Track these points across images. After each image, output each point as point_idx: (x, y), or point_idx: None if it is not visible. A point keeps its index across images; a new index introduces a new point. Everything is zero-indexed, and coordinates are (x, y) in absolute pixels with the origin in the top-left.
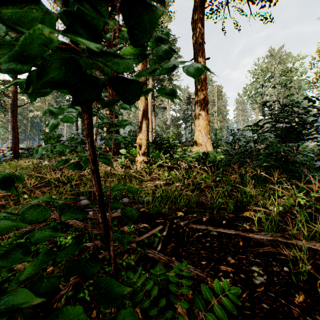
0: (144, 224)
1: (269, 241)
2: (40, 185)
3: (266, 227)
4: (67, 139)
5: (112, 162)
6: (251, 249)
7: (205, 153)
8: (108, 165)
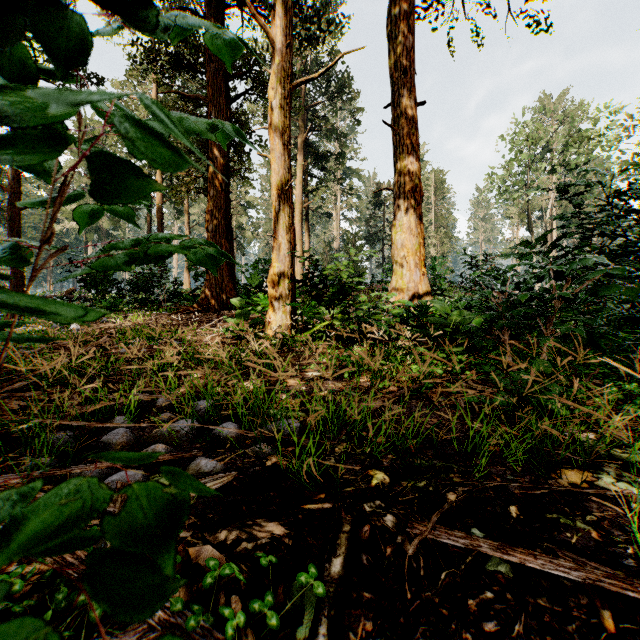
0: (273, 525)
1: None
2: (22, 384)
3: None
4: None
5: None
6: None
7: (421, 306)
8: None
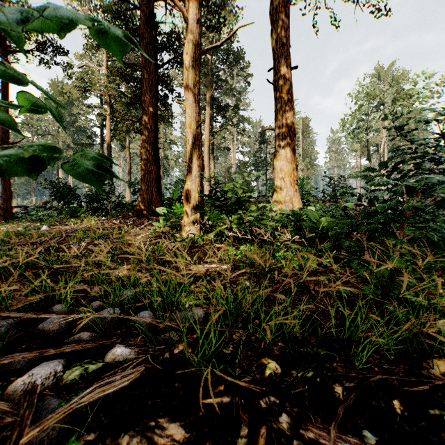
0: (174, 427)
1: None
2: None
3: None
4: None
5: None
6: None
7: (296, 214)
8: None
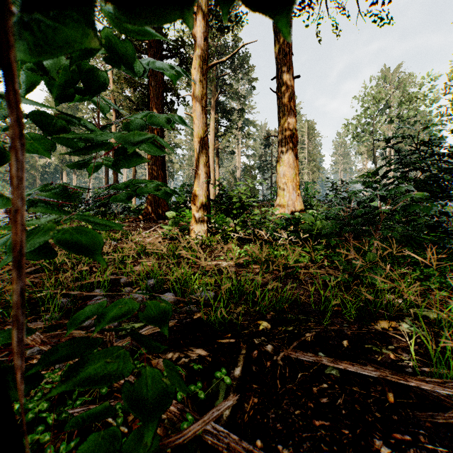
0: (199, 350)
1: (451, 397)
2: (32, 269)
3: (433, 360)
4: (36, 188)
5: (102, 244)
6: (417, 415)
7: (296, 217)
8: (84, 254)
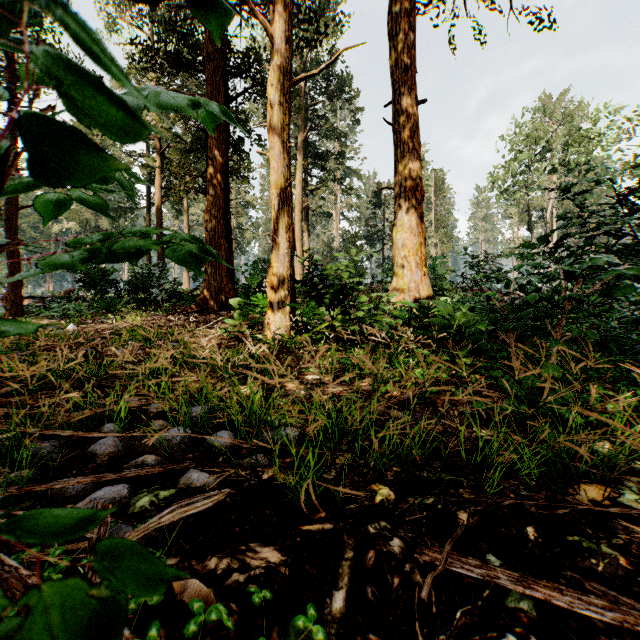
0: (268, 551)
1: None
2: (10, 388)
3: None
4: None
5: None
6: None
7: (423, 307)
8: None
